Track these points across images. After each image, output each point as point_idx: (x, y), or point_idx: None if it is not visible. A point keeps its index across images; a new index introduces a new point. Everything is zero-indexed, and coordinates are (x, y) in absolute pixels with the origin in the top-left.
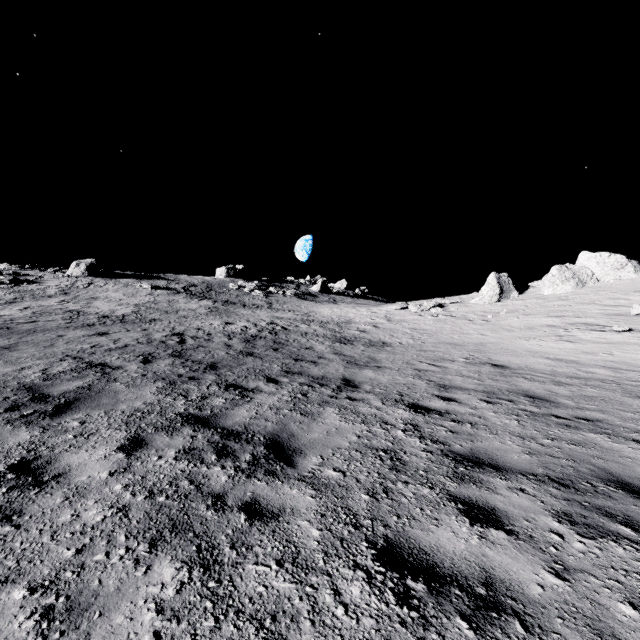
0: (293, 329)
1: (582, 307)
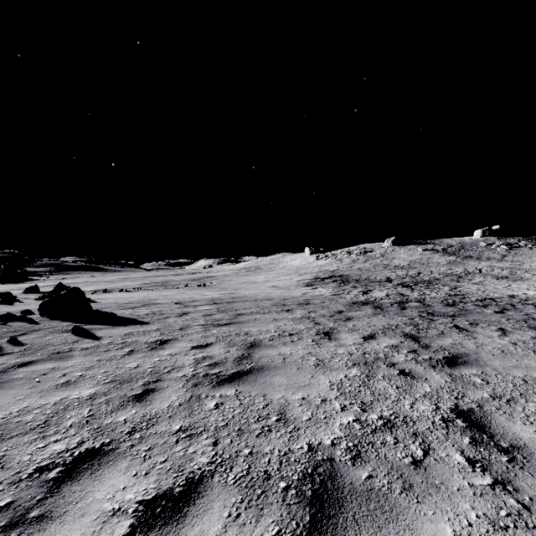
0: (484, 272)
1: None
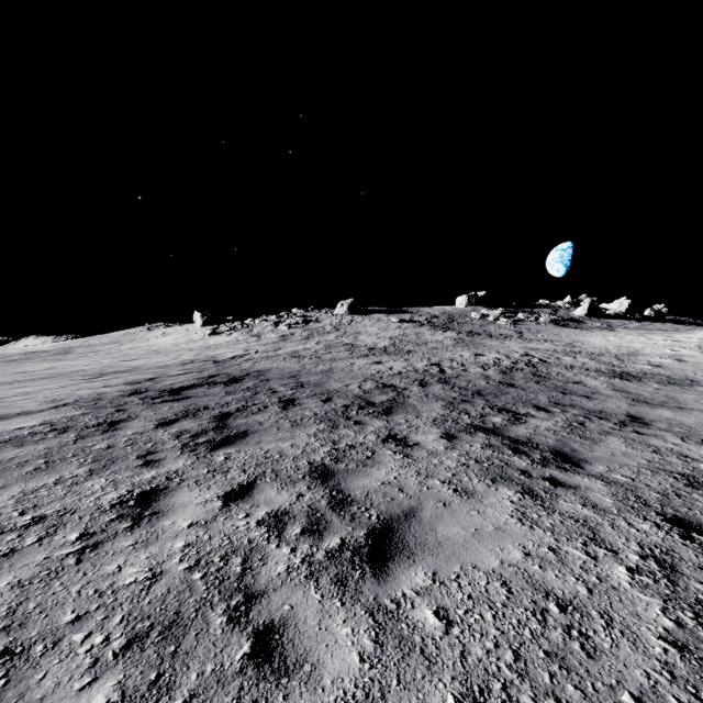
0: (554, 362)
1: None
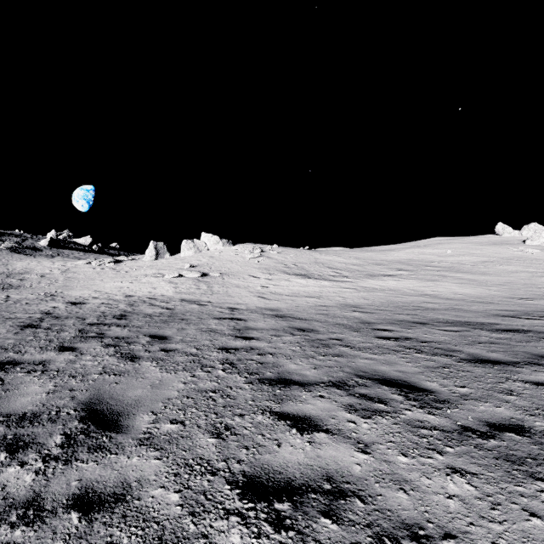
0: None
1: (180, 264)
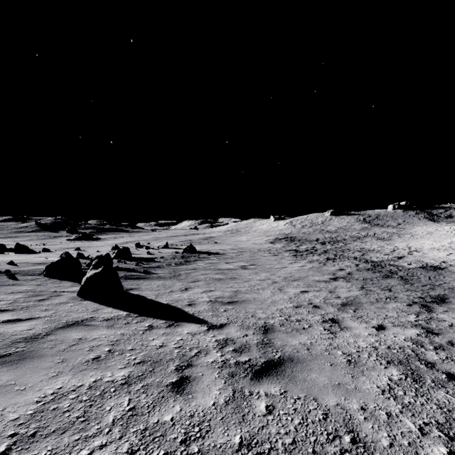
0: (375, 235)
1: None
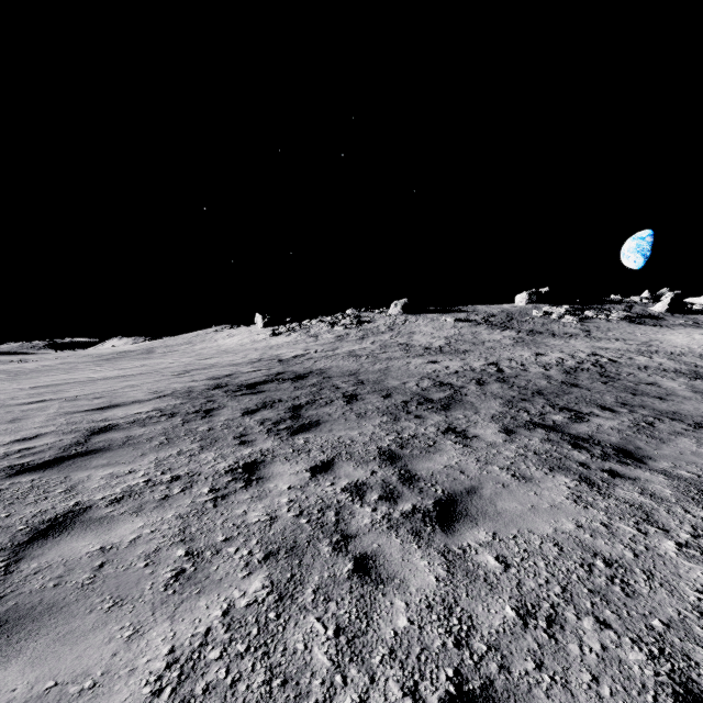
0: (625, 362)
1: None
